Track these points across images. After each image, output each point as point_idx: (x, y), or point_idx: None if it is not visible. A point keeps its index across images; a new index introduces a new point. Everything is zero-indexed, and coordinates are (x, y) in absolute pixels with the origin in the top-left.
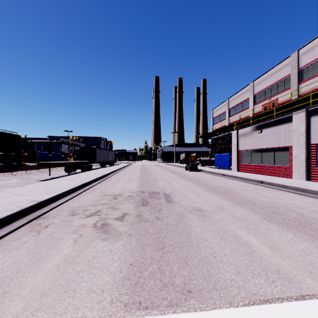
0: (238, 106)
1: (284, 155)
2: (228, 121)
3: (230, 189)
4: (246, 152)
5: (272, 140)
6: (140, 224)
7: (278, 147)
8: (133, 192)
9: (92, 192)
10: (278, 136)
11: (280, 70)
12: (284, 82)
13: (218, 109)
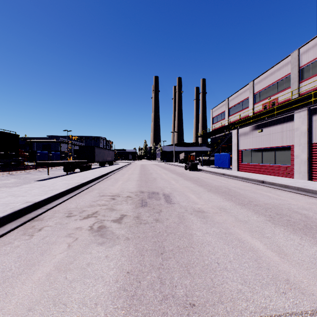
0: (237, 105)
1: (285, 155)
2: (228, 120)
3: (231, 189)
4: (246, 151)
5: (272, 139)
6: (139, 227)
7: (279, 147)
8: (132, 192)
9: (90, 192)
10: (279, 135)
11: (281, 69)
12: (285, 81)
13: (217, 108)
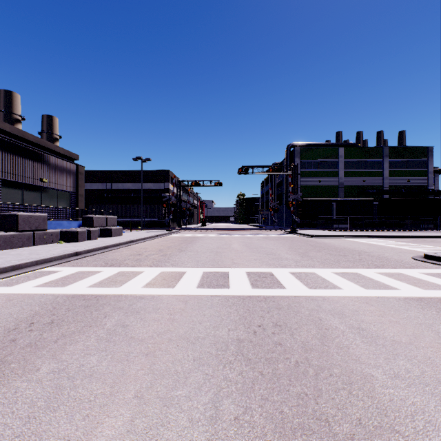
0: None
1: None
2: None
3: None
4: None
5: None
6: (425, 241)
7: None
8: None
9: None
10: None
11: None
12: None
13: None
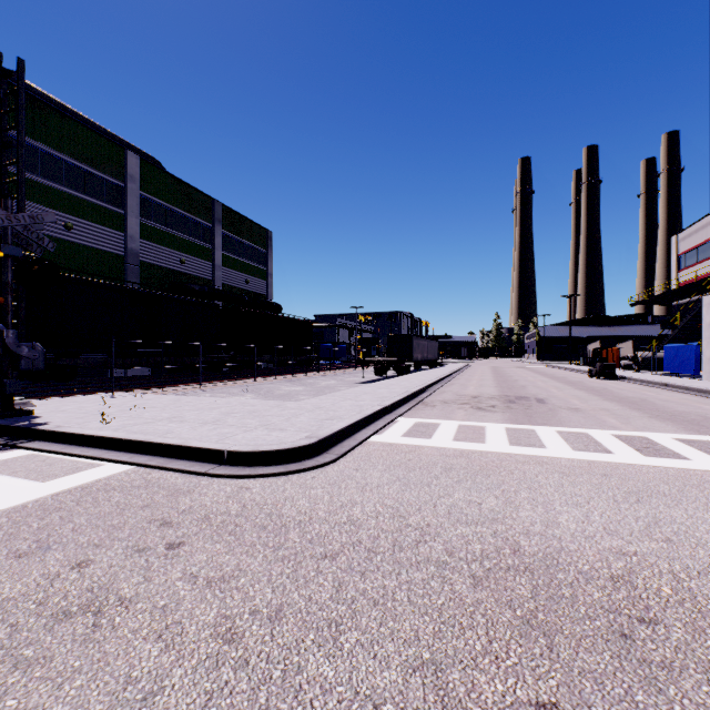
0: None
1: None
2: None
3: (646, 400)
4: None
5: None
6: (511, 410)
7: None
8: (494, 395)
9: (444, 393)
10: None
11: None
12: None
13: (692, 232)
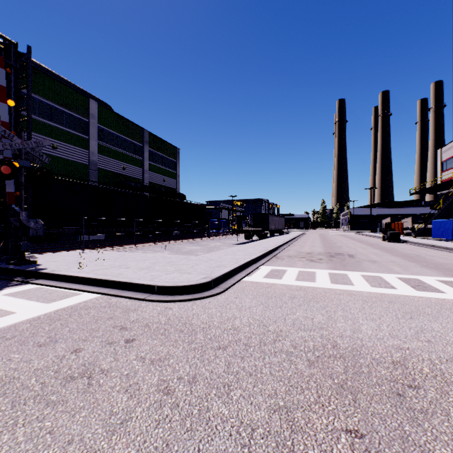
0: None
1: None
2: None
3: (419, 256)
4: None
5: None
6: (332, 261)
7: None
8: (321, 252)
9: (289, 251)
10: None
11: None
12: None
13: (450, 146)
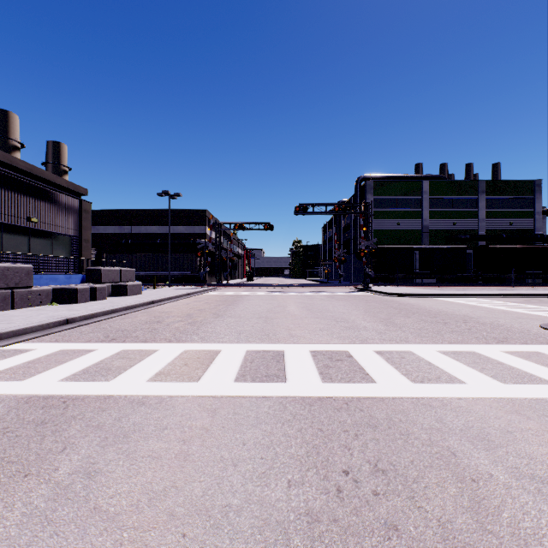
0: None
1: None
2: None
3: None
4: None
5: None
6: (542, 302)
7: None
8: None
9: None
10: None
11: None
12: None
13: None
